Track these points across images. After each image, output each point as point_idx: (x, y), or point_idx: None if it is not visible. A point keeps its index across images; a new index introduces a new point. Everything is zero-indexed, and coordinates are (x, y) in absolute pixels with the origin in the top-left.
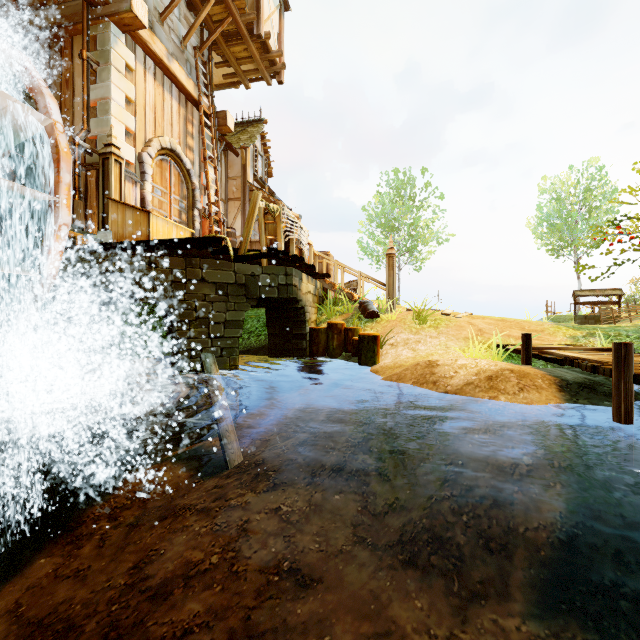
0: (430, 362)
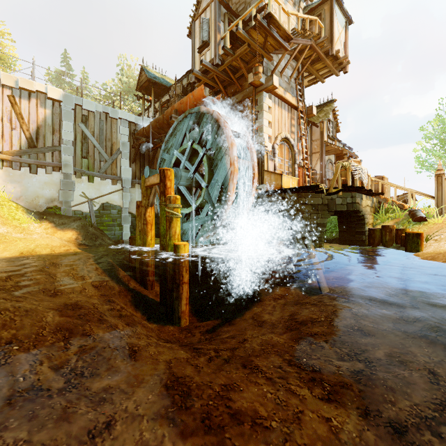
0: None
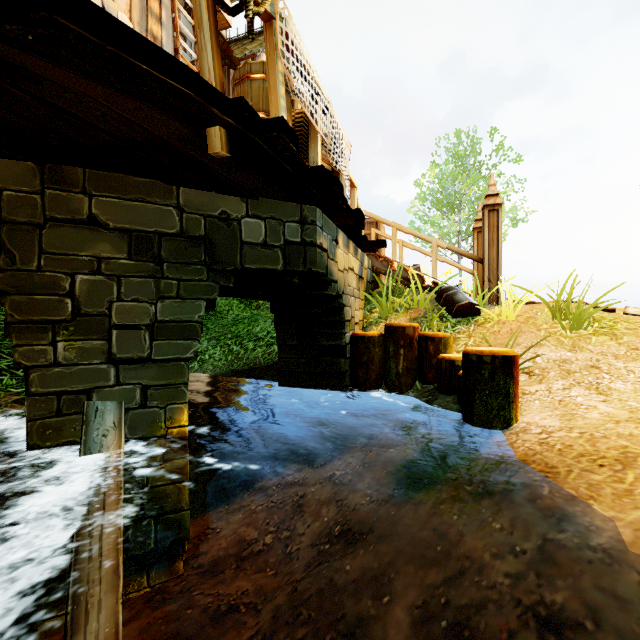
0: None
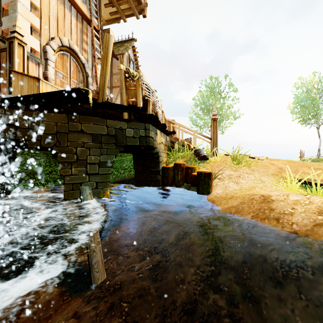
0: (264, 197)
